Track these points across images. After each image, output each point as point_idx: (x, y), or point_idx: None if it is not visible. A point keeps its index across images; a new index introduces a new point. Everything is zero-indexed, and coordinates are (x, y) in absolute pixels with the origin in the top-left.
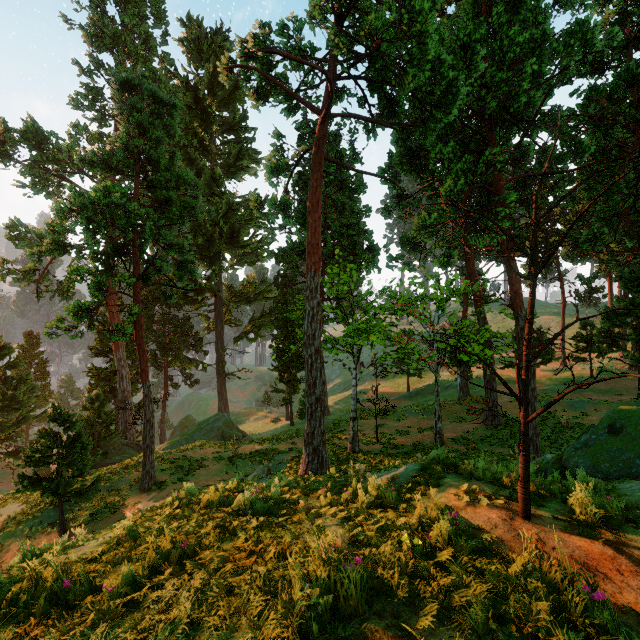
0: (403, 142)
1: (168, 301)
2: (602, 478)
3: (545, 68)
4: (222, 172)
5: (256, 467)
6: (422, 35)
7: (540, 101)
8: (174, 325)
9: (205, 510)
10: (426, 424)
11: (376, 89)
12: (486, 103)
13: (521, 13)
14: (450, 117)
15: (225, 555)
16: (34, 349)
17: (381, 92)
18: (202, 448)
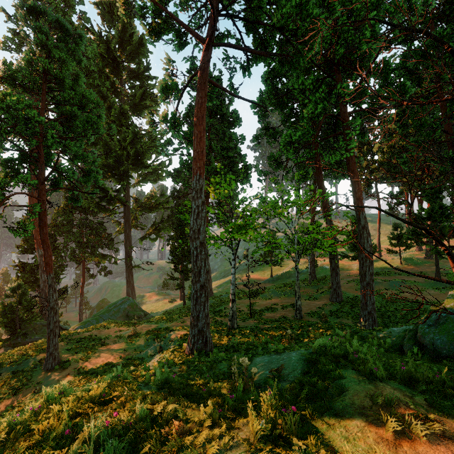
0: (271, 81)
1: (75, 204)
2: None
3: (378, 28)
4: (130, 109)
5: (151, 344)
6: None
7: (375, 52)
8: (90, 228)
9: None
10: (287, 302)
11: (251, 29)
12: (336, 50)
13: None
14: (312, 52)
15: None
16: None
17: (255, 33)
18: (107, 328)
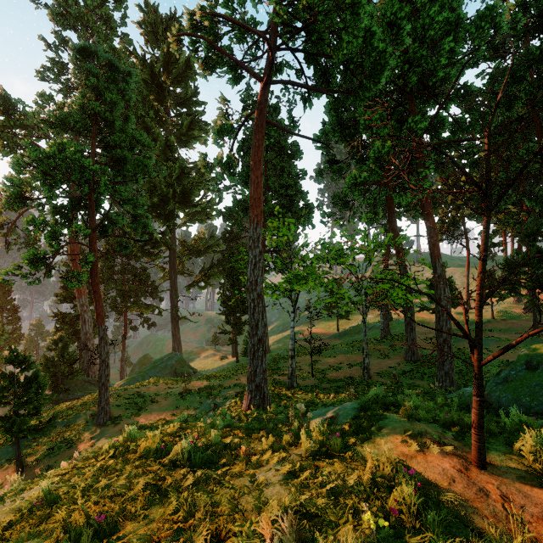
0: (335, 112)
1: (123, 251)
2: (524, 412)
3: (458, 49)
4: (176, 140)
5: (204, 402)
6: (355, 6)
7: (454, 77)
8: (133, 275)
9: (140, 461)
10: (354, 360)
11: (312, 61)
12: (408, 77)
13: (438, 0)
14: (378, 86)
15: (149, 531)
16: (6, 296)
17: (316, 64)
18: (155, 384)
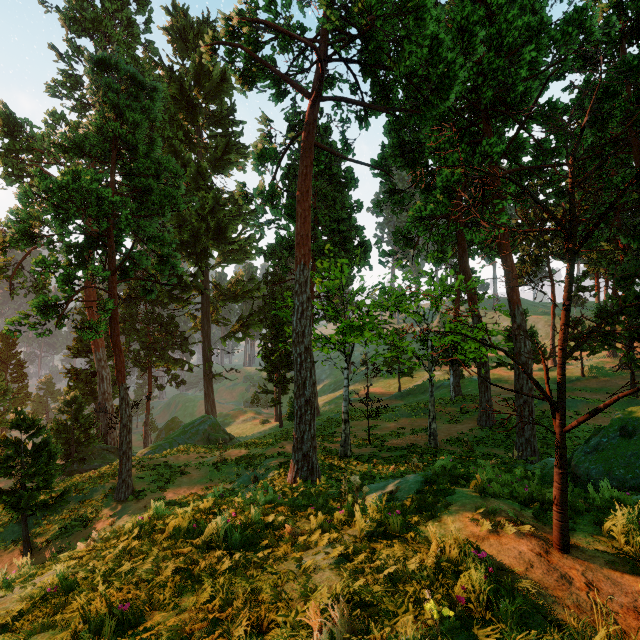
0: (396, 133)
1: (148, 297)
2: (617, 486)
3: (541, 58)
4: (209, 166)
5: (242, 473)
6: (419, 10)
7: (537, 92)
8: (159, 324)
9: (169, 542)
10: (419, 425)
11: (369, 74)
12: (482, 92)
13: (517, 1)
14: (447, 103)
15: (180, 622)
16: (10, 349)
17: (374, 77)
18: (185, 453)
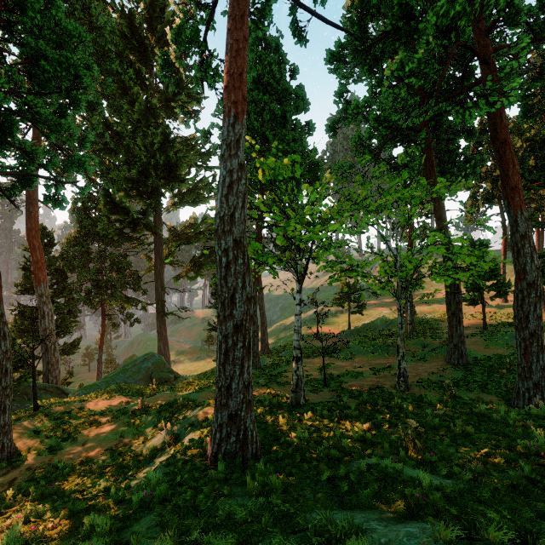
0: (357, 18)
1: (54, 206)
2: None
3: None
4: (161, 109)
5: (162, 427)
6: None
7: None
8: (111, 263)
9: None
10: (378, 363)
11: None
12: None
13: None
14: None
15: None
16: None
17: None
18: (109, 396)
